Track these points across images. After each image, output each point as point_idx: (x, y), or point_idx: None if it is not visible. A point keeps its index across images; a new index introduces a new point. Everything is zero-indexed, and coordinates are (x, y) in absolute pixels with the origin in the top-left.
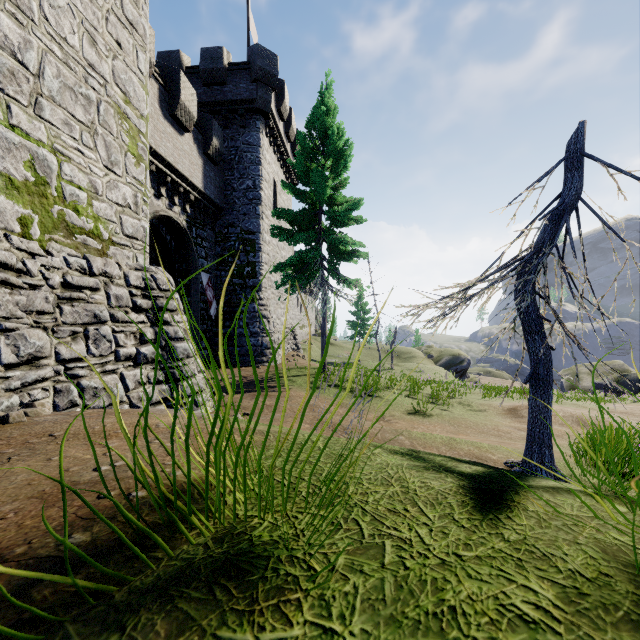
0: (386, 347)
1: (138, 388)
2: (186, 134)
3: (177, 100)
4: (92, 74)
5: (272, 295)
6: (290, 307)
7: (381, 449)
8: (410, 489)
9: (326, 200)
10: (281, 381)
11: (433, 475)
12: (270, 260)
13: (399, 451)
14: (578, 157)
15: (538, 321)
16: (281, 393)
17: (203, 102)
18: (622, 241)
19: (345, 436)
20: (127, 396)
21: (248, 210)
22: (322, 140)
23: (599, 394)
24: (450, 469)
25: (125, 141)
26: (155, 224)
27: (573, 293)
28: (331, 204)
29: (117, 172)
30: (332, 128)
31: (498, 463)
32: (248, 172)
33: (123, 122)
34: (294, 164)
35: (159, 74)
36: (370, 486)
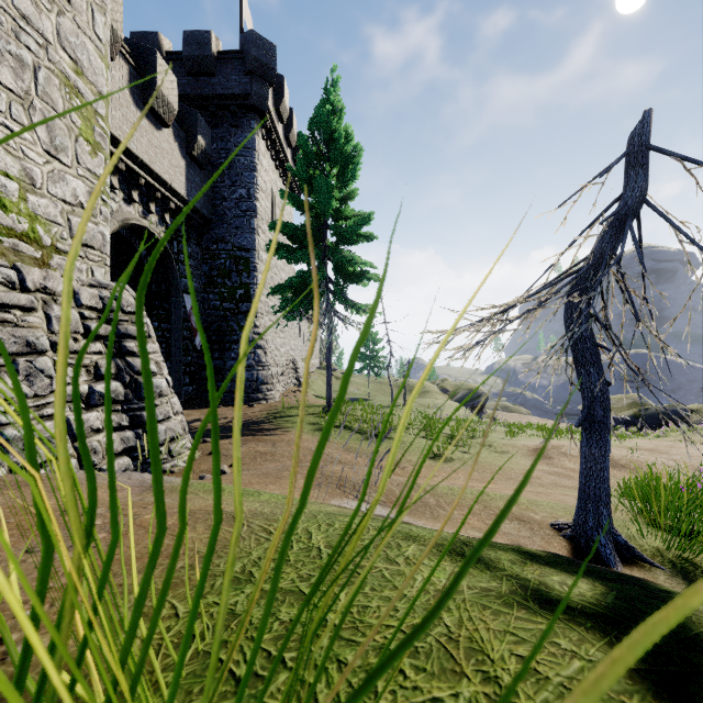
0: (398, 381)
1: (91, 437)
2: (165, 129)
3: (152, 86)
4: (26, 29)
5: (270, 322)
6: (291, 336)
7: (416, 545)
8: (503, 686)
9: (332, 213)
10: (279, 422)
11: (527, 625)
12: (267, 282)
13: (443, 546)
14: (640, 149)
15: (594, 350)
16: (278, 437)
17: (187, 95)
18: (701, 249)
19: (355, 495)
20: (75, 448)
21: (241, 223)
22: (327, 144)
23: (620, 429)
24: (543, 597)
25: (76, 122)
26: (126, 235)
27: (637, 315)
28: (337, 218)
29: (64, 160)
30: (339, 130)
31: (543, 525)
32: (241, 179)
33: (73, 98)
34: (295, 171)
35: (129, 53)
36: (419, 679)
